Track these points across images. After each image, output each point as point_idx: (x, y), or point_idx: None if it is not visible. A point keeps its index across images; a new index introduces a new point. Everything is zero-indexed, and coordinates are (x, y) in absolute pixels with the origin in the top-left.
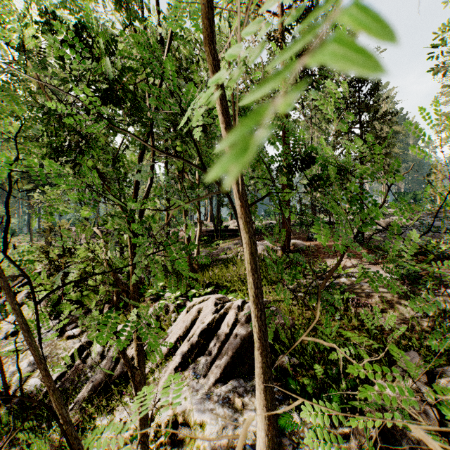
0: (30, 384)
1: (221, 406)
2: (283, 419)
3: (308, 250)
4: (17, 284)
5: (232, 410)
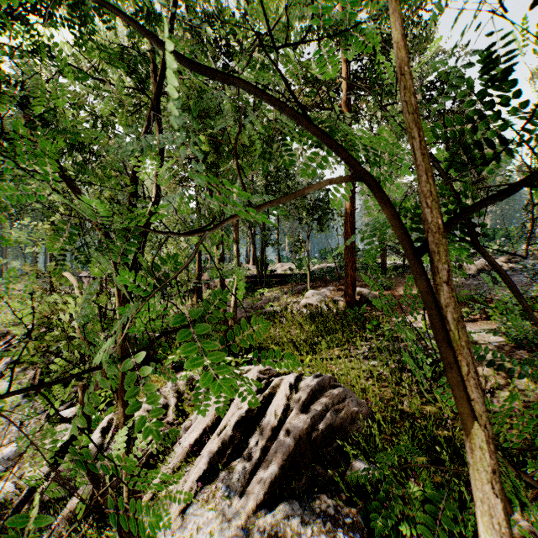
0: None
1: None
2: None
3: None
4: (2, 345)
5: None
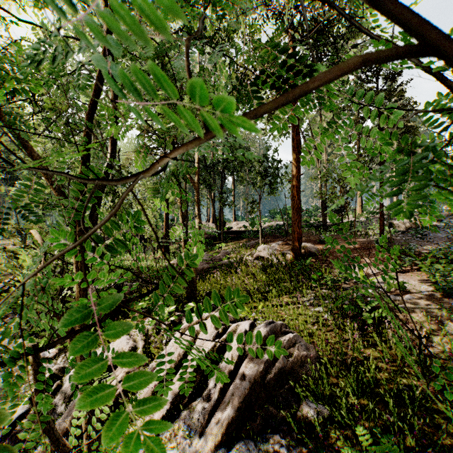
0: None
1: None
2: None
3: (321, 255)
4: None
5: None
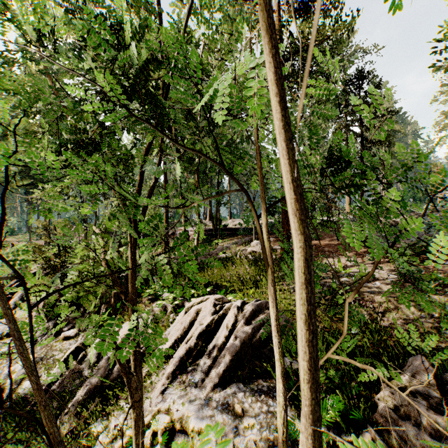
0: (25, 387)
1: (220, 413)
2: None
3: None
4: (14, 284)
5: (231, 416)
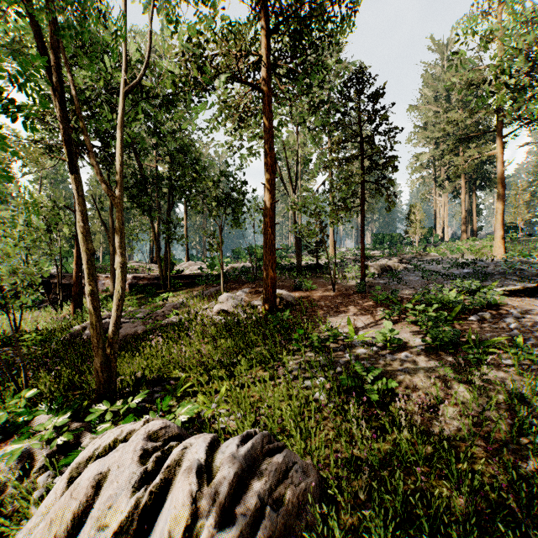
0: None
1: None
2: None
3: (299, 305)
4: None
5: None
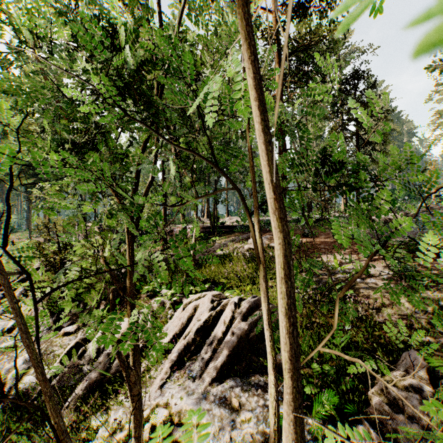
0: (25, 382)
1: (218, 406)
2: (281, 420)
3: (304, 247)
4: (14, 280)
5: (229, 410)
